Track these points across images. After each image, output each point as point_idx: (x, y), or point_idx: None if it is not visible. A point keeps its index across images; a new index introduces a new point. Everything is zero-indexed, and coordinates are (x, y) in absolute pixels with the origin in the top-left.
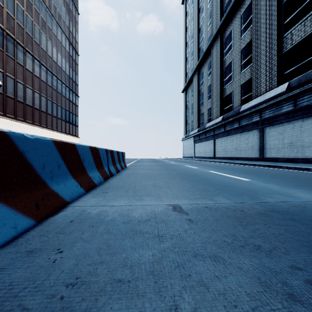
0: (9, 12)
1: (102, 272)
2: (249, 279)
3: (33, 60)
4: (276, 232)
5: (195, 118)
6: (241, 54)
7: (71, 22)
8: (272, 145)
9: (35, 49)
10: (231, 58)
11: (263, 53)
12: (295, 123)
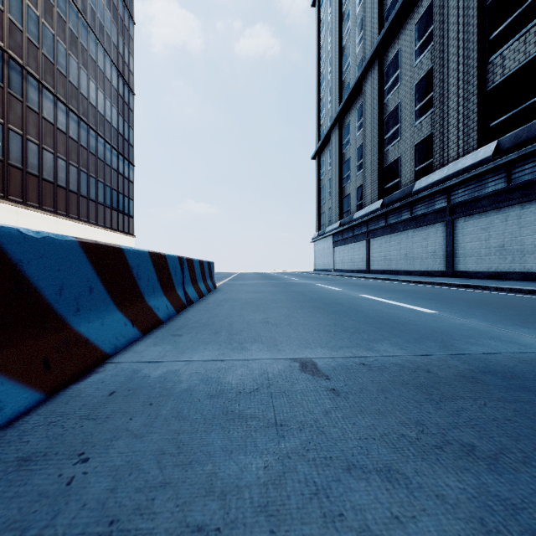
0: (13, 19)
1: (163, 507)
2: (462, 523)
3: (56, 102)
4: (499, 416)
5: (335, 202)
6: (414, 92)
7: (122, 38)
8: (469, 250)
9: (58, 84)
10: (397, 100)
11: (453, 90)
12: (509, 212)
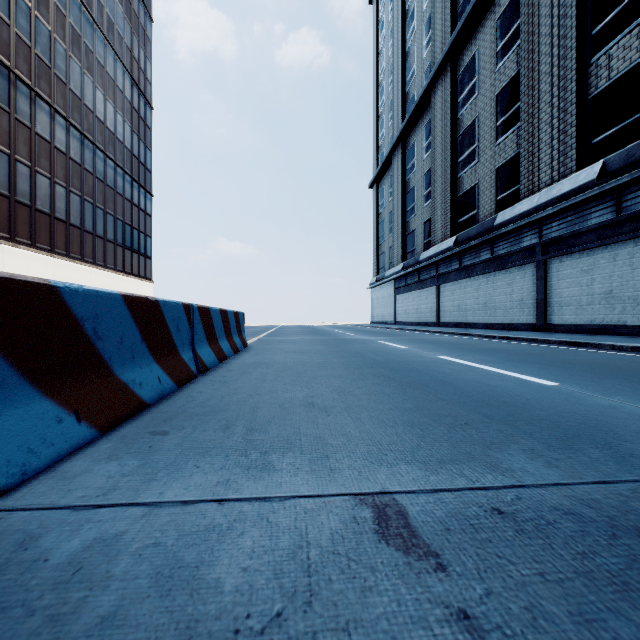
0: None
1: None
2: None
3: (53, 115)
4: None
5: (396, 241)
6: (495, 103)
7: (137, 38)
8: (566, 297)
9: (56, 93)
10: (474, 114)
11: (545, 99)
12: (619, 249)
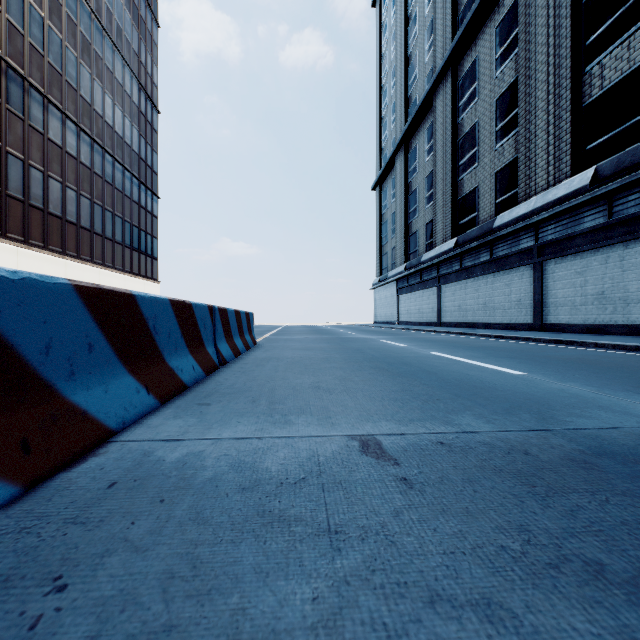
0: (12, 21)
1: None
2: None
3: (64, 121)
4: (630, 518)
5: (399, 242)
6: (494, 109)
7: (144, 44)
8: (561, 298)
9: (67, 99)
10: (474, 118)
11: (542, 106)
12: (610, 252)
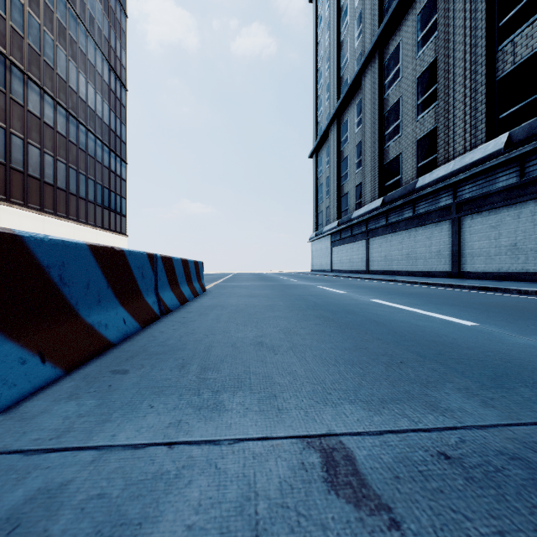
0: None
1: None
2: None
3: (42, 95)
4: None
5: (332, 201)
6: (416, 85)
7: (114, 31)
8: (477, 249)
9: (45, 77)
10: (398, 94)
11: (459, 81)
12: (522, 208)
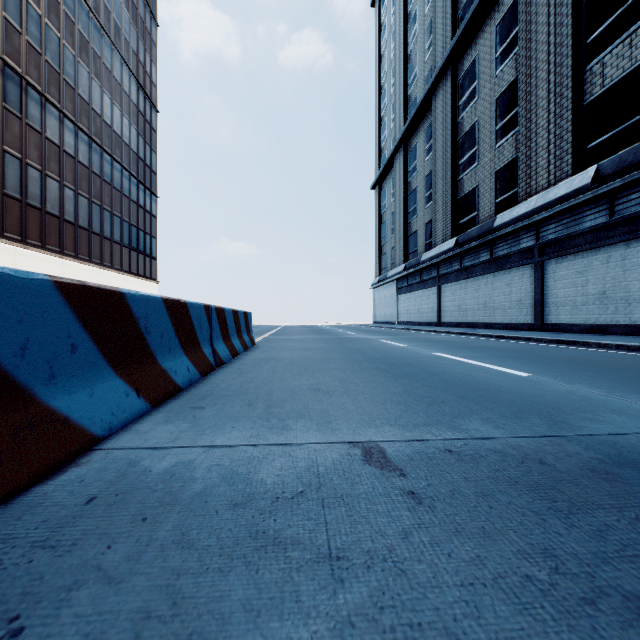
0: (9, 18)
1: None
2: None
3: (62, 119)
4: None
5: (398, 241)
6: (495, 108)
7: (143, 43)
8: (562, 298)
9: (65, 98)
10: (474, 117)
11: (542, 105)
12: (611, 251)
